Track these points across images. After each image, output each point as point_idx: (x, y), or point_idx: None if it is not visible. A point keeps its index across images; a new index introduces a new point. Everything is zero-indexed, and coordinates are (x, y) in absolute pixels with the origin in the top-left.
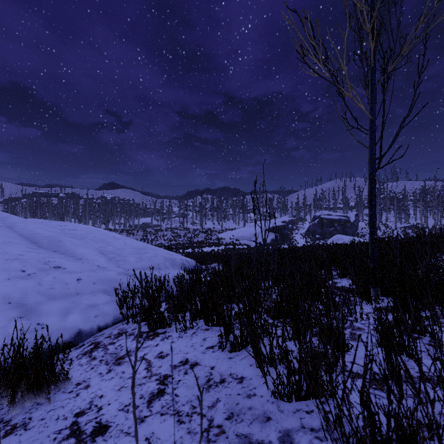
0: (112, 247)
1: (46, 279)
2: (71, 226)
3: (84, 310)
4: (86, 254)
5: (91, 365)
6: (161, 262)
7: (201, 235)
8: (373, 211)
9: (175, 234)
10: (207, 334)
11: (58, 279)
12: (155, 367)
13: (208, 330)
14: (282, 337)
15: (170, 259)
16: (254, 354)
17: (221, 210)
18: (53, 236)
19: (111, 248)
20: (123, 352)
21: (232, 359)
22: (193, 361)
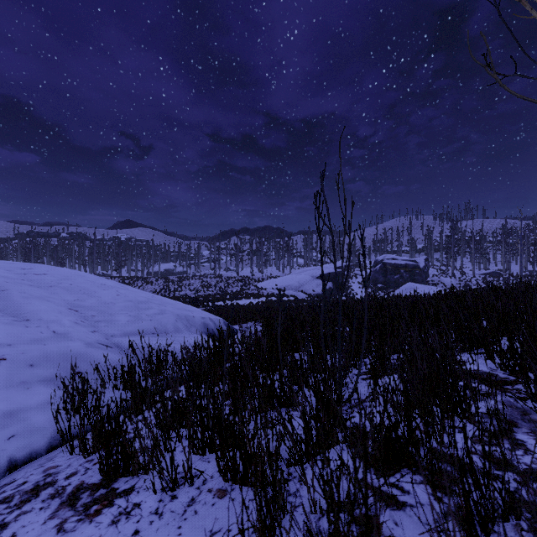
0: (95, 300)
1: None
2: (41, 269)
3: None
4: (40, 312)
5: None
6: (170, 322)
7: (237, 284)
8: None
9: (204, 283)
10: (220, 512)
11: None
12: None
13: (224, 497)
14: None
15: (185, 318)
16: None
17: (262, 253)
18: None
19: (92, 302)
20: None
21: None
22: None
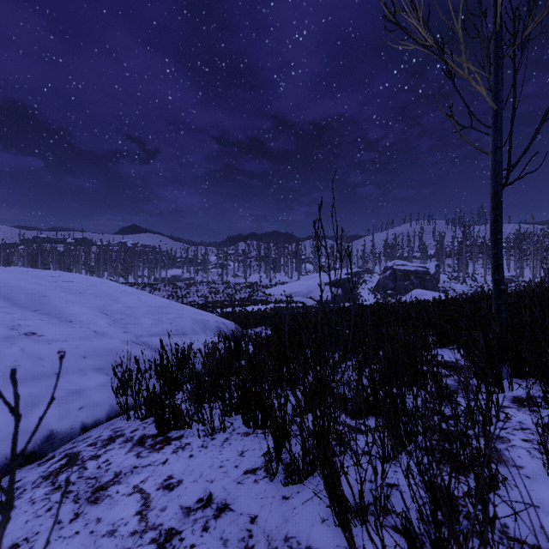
0: (121, 305)
1: (7, 352)
2: (67, 277)
3: (62, 399)
4: (80, 315)
5: (49, 503)
6: (188, 325)
7: (245, 290)
8: (499, 248)
9: (211, 290)
10: (247, 442)
11: (28, 351)
12: (154, 509)
13: (248, 436)
14: (383, 468)
15: (200, 321)
16: (330, 498)
17: (270, 259)
18: (35, 290)
19: (119, 307)
20: (109, 476)
21: (288, 501)
22: (221, 501)
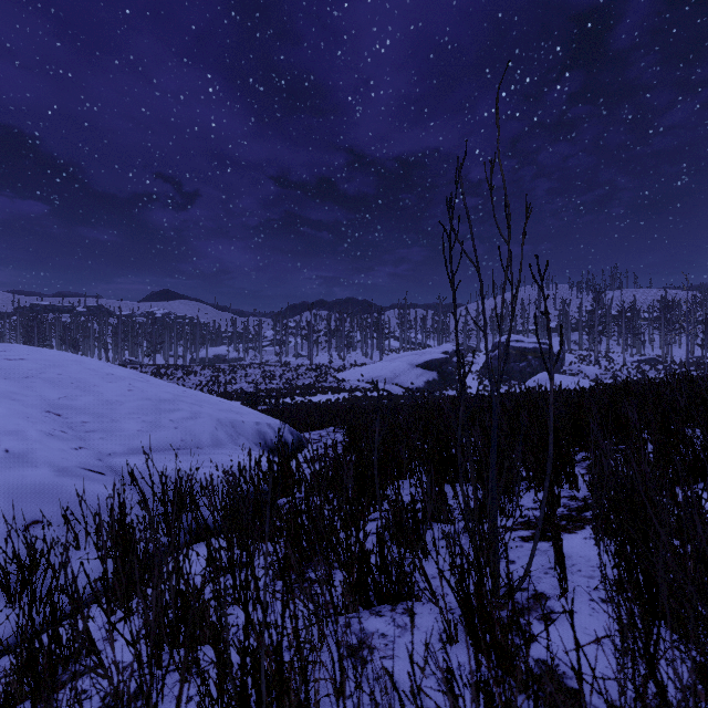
0: (93, 397)
1: None
2: (18, 352)
3: None
4: None
5: None
6: (207, 431)
7: (309, 375)
8: None
9: (265, 374)
10: None
11: None
12: None
13: None
14: None
15: (229, 424)
16: None
17: (343, 334)
18: None
19: (88, 400)
20: None
21: None
22: None
